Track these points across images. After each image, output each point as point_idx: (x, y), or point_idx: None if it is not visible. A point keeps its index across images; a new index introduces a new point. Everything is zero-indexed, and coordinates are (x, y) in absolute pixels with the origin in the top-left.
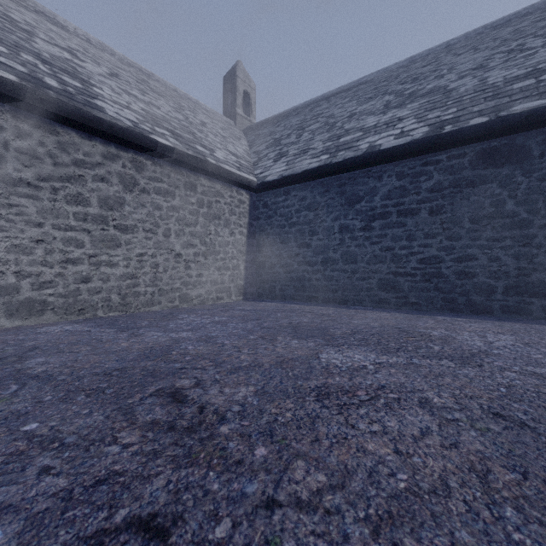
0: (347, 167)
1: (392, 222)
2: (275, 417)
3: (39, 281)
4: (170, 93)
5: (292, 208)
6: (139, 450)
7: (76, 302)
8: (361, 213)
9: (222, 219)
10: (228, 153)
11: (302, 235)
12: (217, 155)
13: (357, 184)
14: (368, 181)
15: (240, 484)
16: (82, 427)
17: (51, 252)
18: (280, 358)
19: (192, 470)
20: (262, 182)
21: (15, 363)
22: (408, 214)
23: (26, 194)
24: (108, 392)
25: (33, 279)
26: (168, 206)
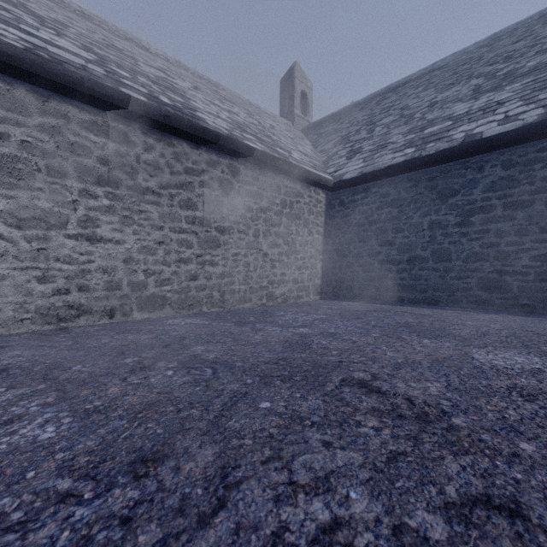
0: (440, 159)
1: (497, 216)
2: (499, 414)
3: (160, 278)
4: (236, 100)
5: (372, 205)
6: (394, 434)
7: (187, 298)
8: (456, 208)
9: (301, 219)
10: (300, 153)
11: (384, 232)
12: (295, 156)
13: (451, 177)
14: (465, 173)
15: (543, 476)
16: (313, 409)
17: (169, 252)
18: (431, 357)
19: (473, 457)
20: (339, 180)
21: (183, 349)
22: (517, 207)
23: (151, 201)
24: (297, 379)
25: (156, 277)
26: (257, 207)
